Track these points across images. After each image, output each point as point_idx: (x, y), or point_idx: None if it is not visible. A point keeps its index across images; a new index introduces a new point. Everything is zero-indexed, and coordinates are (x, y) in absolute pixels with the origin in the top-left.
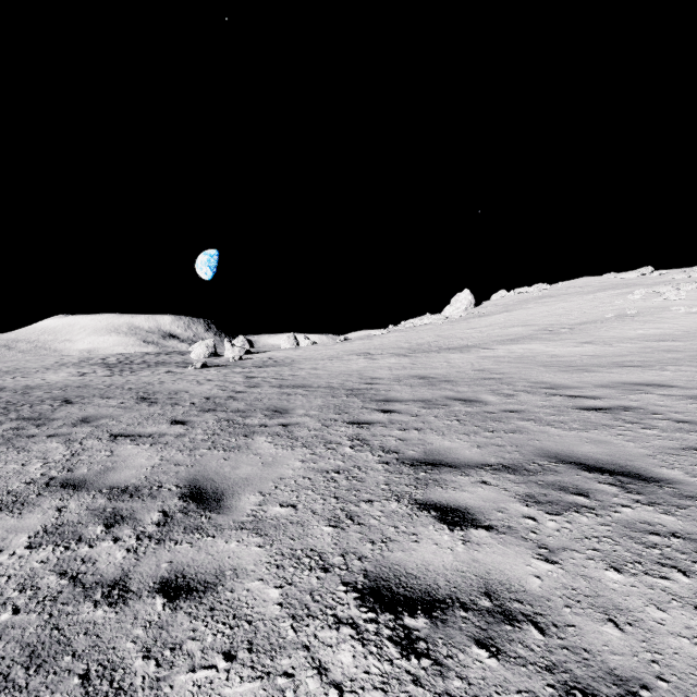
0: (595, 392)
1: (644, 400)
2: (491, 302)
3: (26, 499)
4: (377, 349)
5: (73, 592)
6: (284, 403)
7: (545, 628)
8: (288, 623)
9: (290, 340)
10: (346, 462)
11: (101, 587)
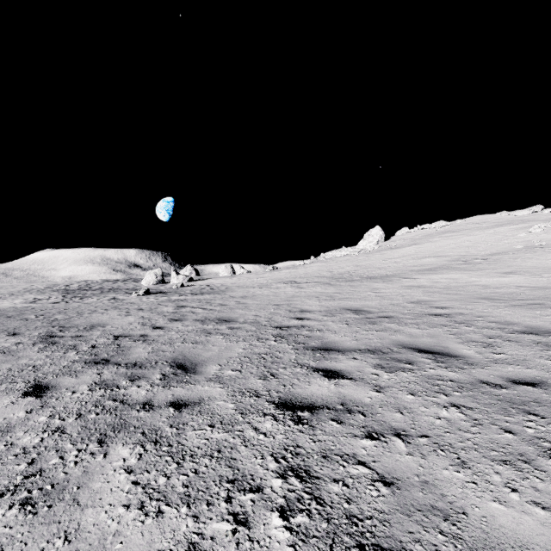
0: None
1: None
2: (399, 236)
3: None
4: (302, 277)
5: None
6: (198, 350)
7: None
8: None
9: (227, 269)
10: None
11: None
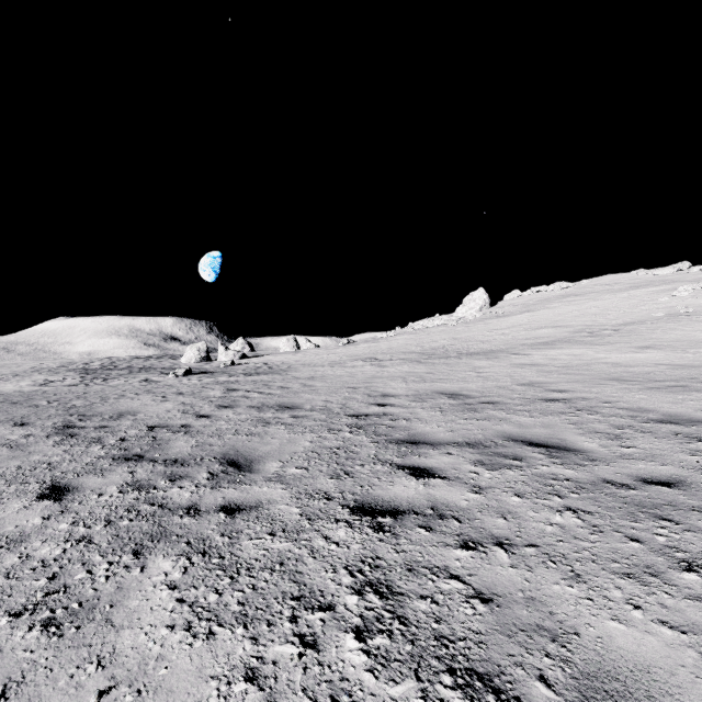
0: None
1: None
2: (507, 301)
3: None
4: (385, 353)
5: None
6: (254, 443)
7: None
8: None
9: (290, 343)
10: None
11: None
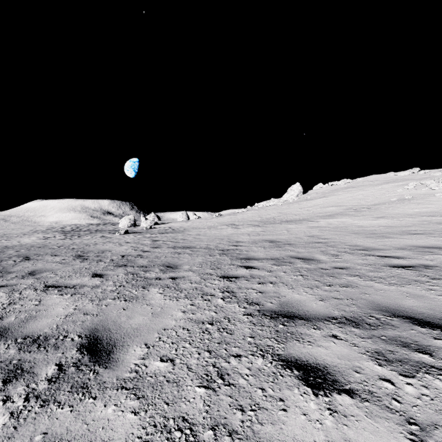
0: (397, 253)
1: (436, 259)
2: (313, 191)
3: None
4: (240, 221)
5: None
6: (175, 260)
7: None
8: None
9: (183, 215)
10: (218, 313)
11: None
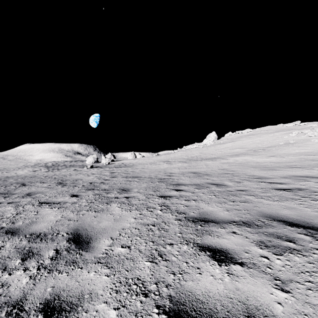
0: (281, 180)
1: (307, 184)
2: (225, 137)
3: None
4: (172, 159)
5: None
6: (128, 185)
7: None
8: None
9: (132, 155)
10: (158, 219)
11: (7, 306)
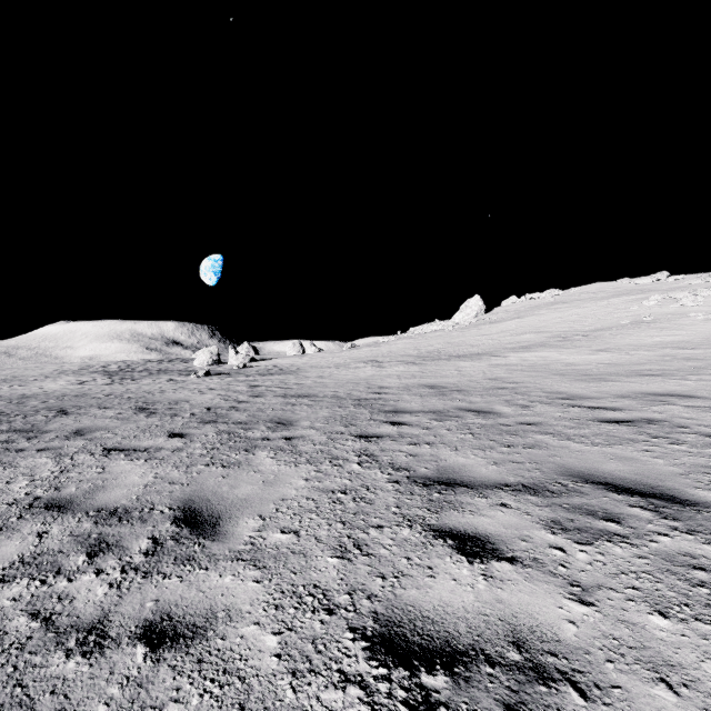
0: (615, 403)
1: (668, 412)
2: (502, 308)
3: (6, 522)
4: (385, 356)
5: (44, 638)
6: (289, 414)
7: (586, 690)
8: (286, 680)
9: (295, 347)
10: (354, 480)
11: (76, 632)
